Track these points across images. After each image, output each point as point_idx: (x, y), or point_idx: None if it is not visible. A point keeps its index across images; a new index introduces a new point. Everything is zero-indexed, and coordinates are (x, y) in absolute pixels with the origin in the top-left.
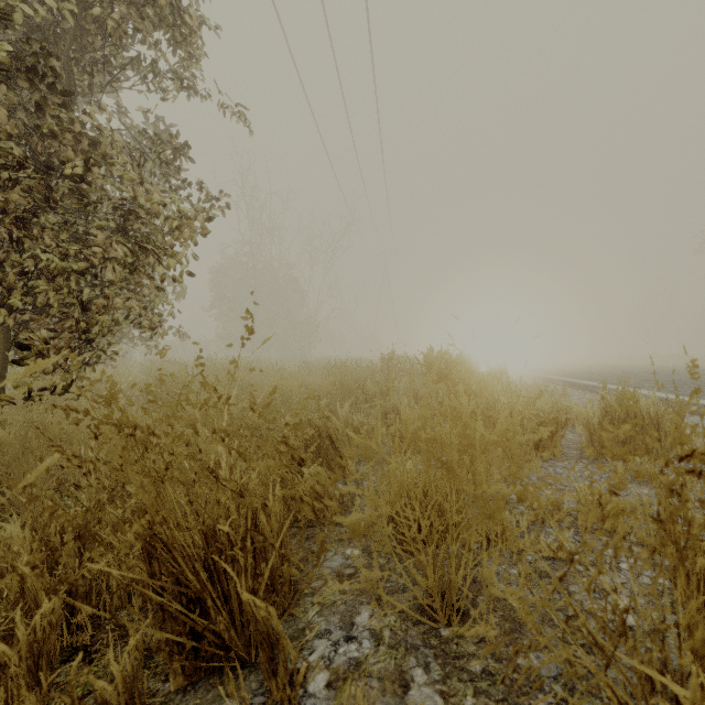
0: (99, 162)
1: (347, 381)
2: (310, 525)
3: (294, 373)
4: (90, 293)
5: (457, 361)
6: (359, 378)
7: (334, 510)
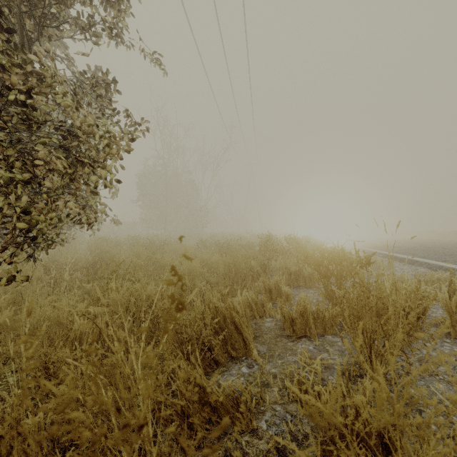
0: (47, 94)
1: (239, 263)
2: (225, 432)
3: (197, 253)
4: (37, 197)
5: (331, 252)
6: (244, 256)
7: (249, 417)
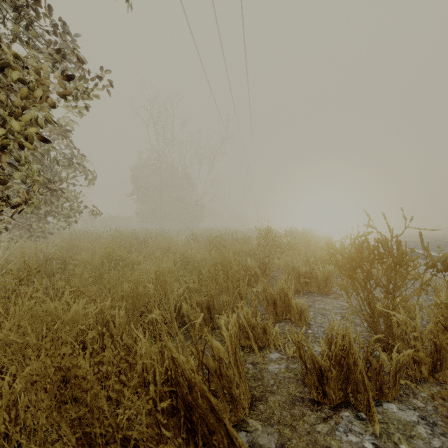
0: None
1: (229, 263)
2: None
3: (178, 249)
4: None
5: (377, 247)
6: (238, 253)
7: None
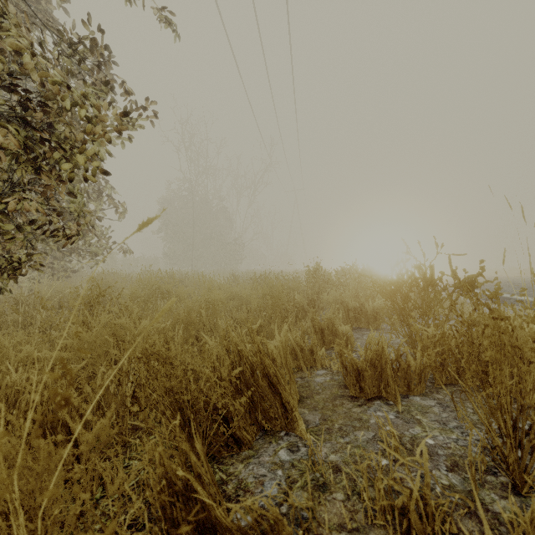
0: (3, 50)
1: (278, 294)
2: None
3: (222, 285)
4: None
5: (413, 272)
6: (286, 289)
7: None
